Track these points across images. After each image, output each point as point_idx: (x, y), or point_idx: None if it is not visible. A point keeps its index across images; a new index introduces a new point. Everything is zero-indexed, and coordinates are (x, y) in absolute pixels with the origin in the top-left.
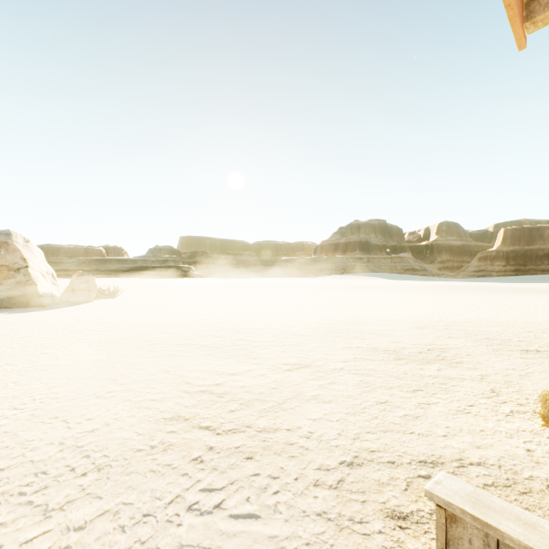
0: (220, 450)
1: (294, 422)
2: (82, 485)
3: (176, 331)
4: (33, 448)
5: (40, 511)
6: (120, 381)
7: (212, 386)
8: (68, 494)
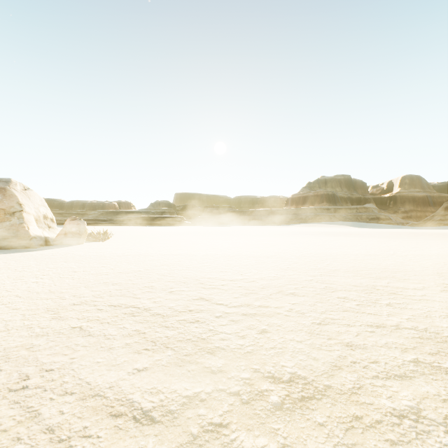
0: None
1: None
2: None
3: (126, 281)
4: None
5: None
6: None
7: None
8: None
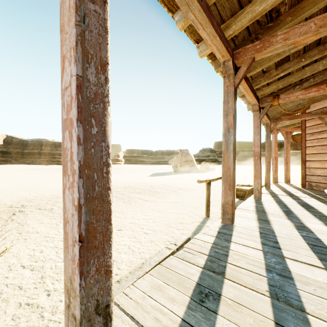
0: None
1: None
2: None
3: None
4: None
5: None
6: None
7: None
8: None
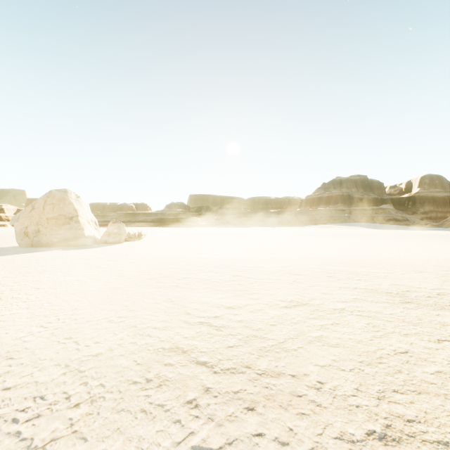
0: (216, 394)
1: (299, 367)
2: (72, 419)
3: (182, 267)
4: (42, 367)
5: (23, 448)
6: (130, 307)
7: (211, 318)
8: (55, 429)
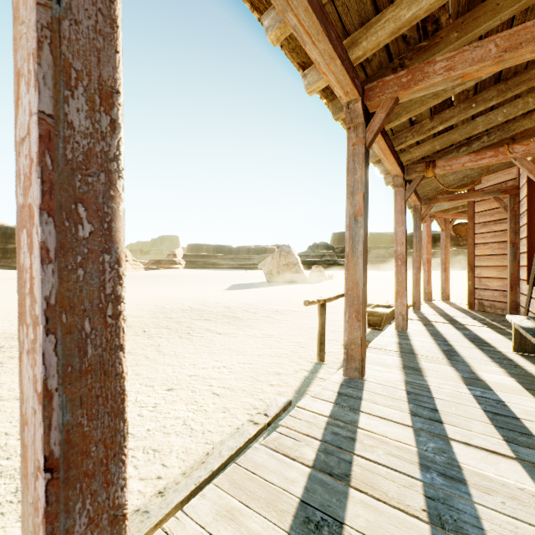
0: None
1: None
2: None
3: None
4: None
5: None
6: None
7: None
8: None
